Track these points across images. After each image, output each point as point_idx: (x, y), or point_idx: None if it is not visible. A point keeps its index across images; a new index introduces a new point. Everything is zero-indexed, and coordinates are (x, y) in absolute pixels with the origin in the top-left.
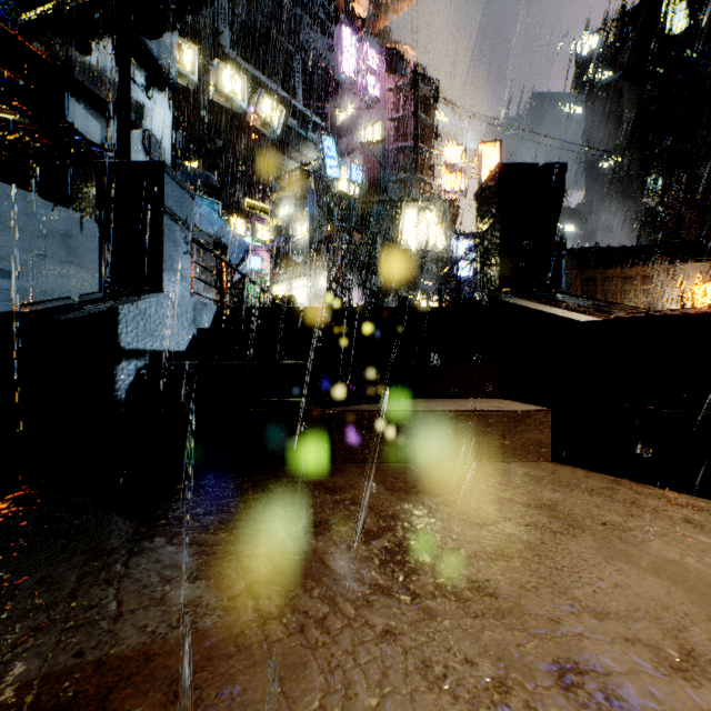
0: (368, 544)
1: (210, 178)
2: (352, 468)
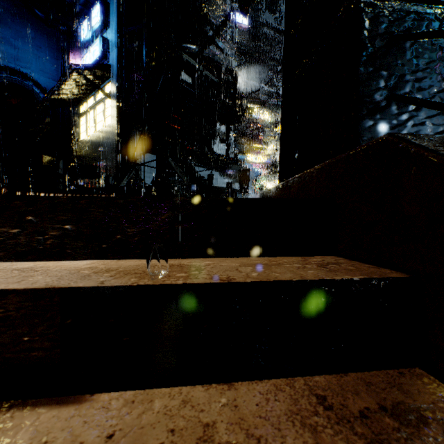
0: None
1: (245, 147)
2: None
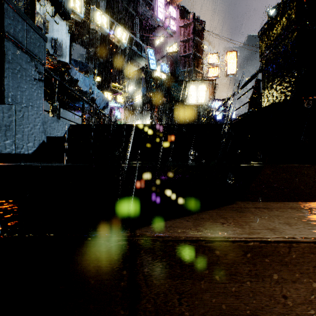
0: None
1: (90, 67)
2: None
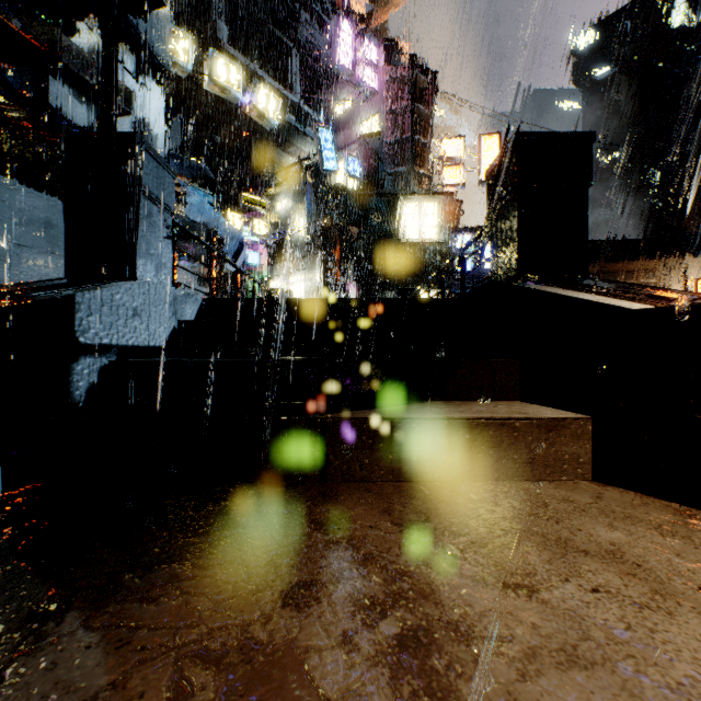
0: (372, 630)
1: (205, 169)
2: (350, 489)
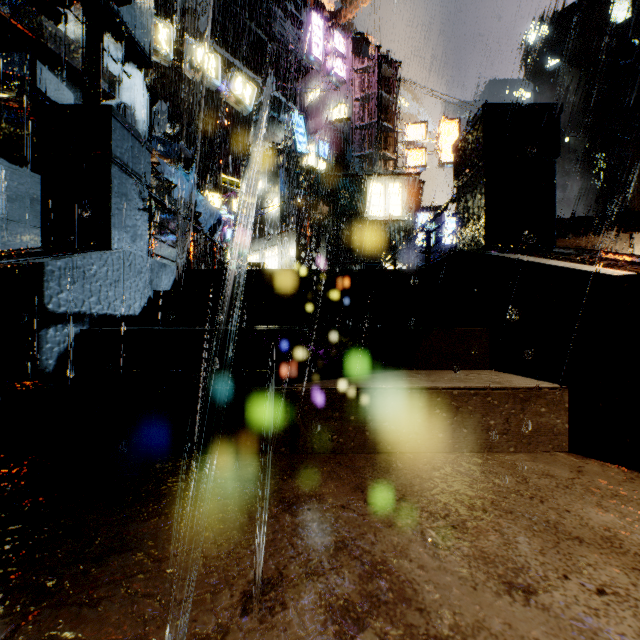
0: None
1: (185, 151)
2: (320, 462)
